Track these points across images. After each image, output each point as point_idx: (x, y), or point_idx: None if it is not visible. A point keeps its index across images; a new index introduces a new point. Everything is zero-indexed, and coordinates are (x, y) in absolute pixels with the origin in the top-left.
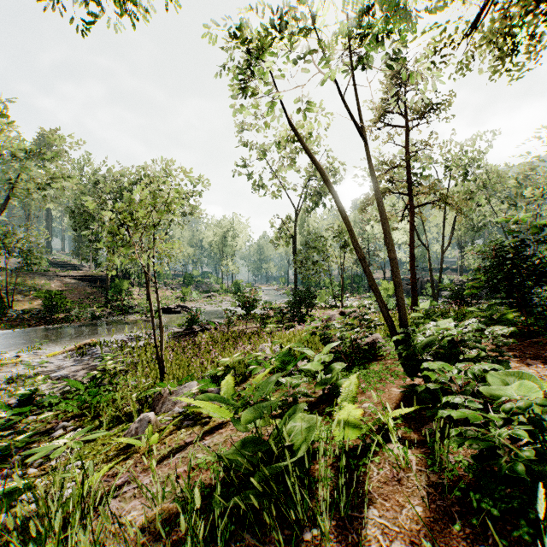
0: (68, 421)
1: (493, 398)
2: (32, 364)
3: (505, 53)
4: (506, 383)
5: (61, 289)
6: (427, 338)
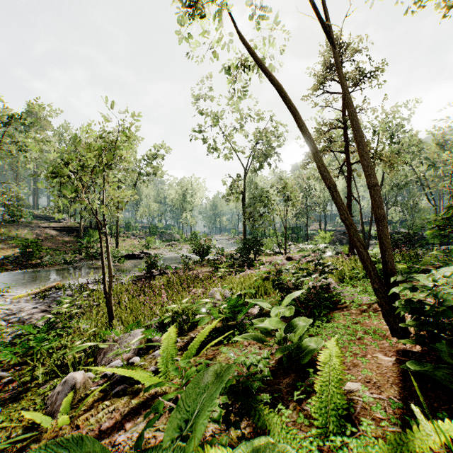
0: (9, 370)
1: None
2: None
3: None
4: None
5: (41, 238)
6: None
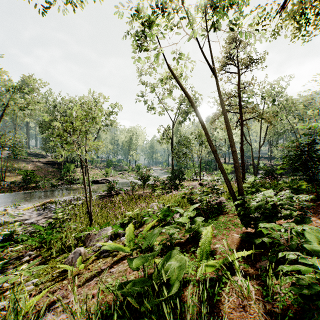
0: (33, 251)
1: (313, 252)
2: (14, 215)
3: (300, 25)
4: (319, 239)
5: (34, 169)
6: (258, 203)
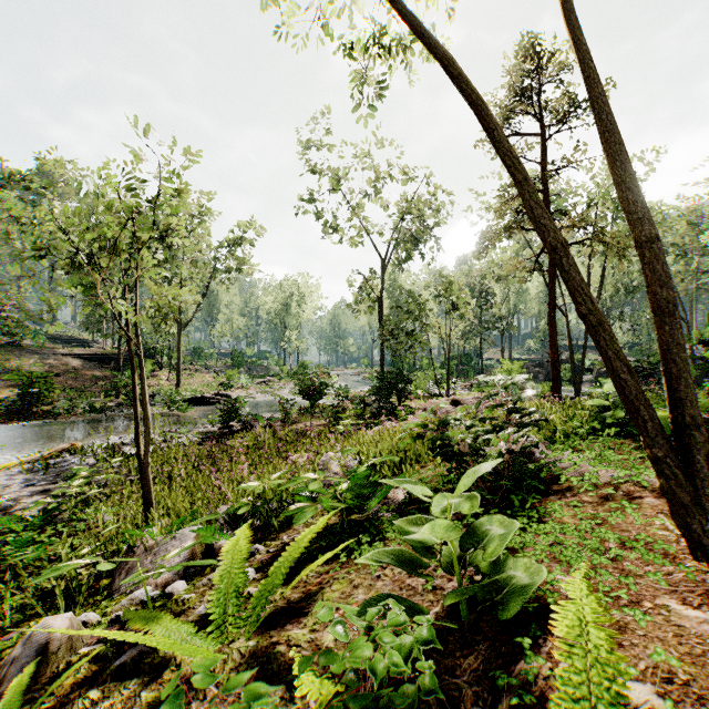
0: None
1: None
2: None
3: None
4: None
5: (58, 371)
6: None
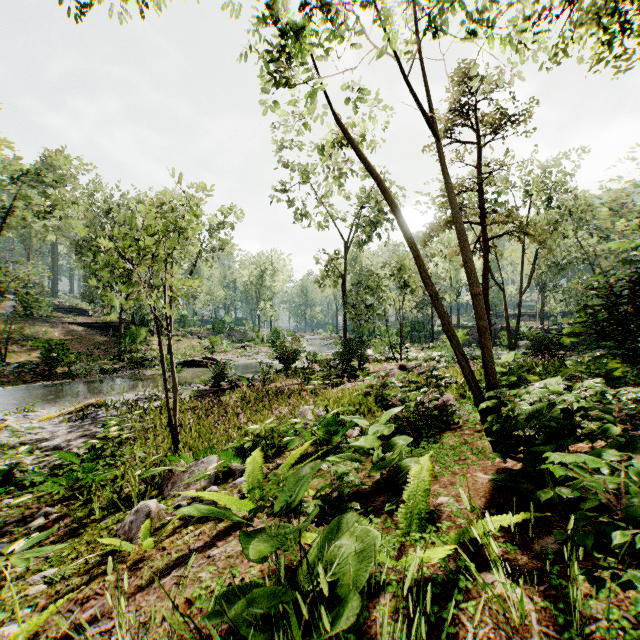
0: (54, 506)
1: None
2: (20, 430)
3: (610, 37)
4: None
5: (66, 338)
6: (533, 405)
